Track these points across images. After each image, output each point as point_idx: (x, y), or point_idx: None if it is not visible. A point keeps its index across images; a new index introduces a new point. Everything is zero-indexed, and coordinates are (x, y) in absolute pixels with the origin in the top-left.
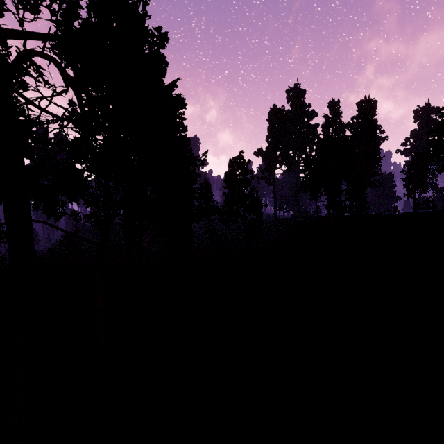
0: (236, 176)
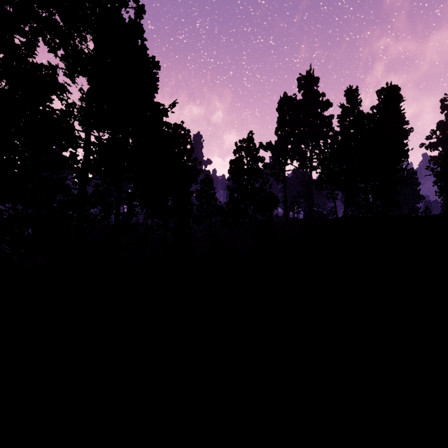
0: (244, 165)
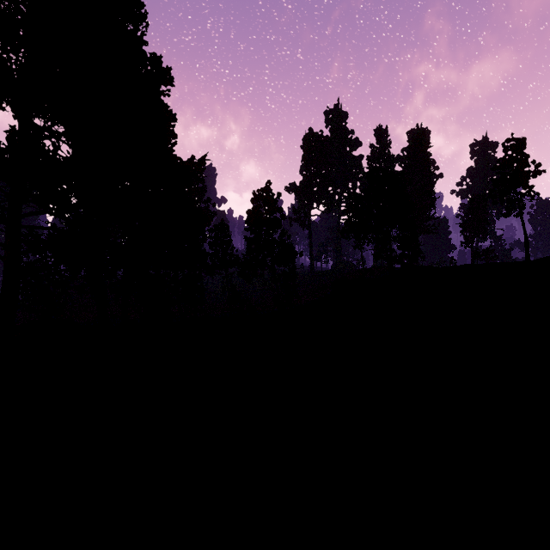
0: (262, 215)
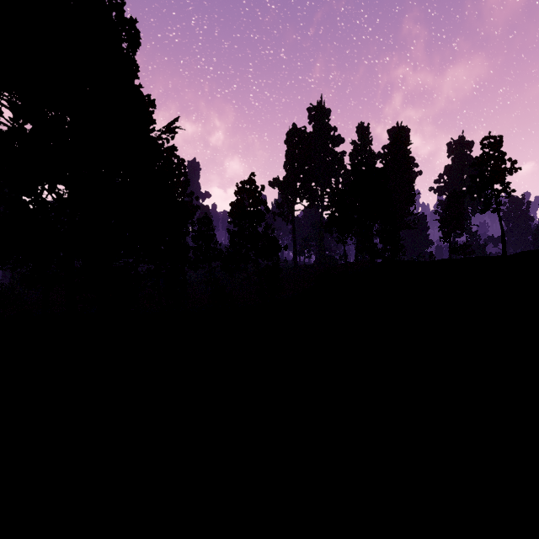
0: (246, 207)
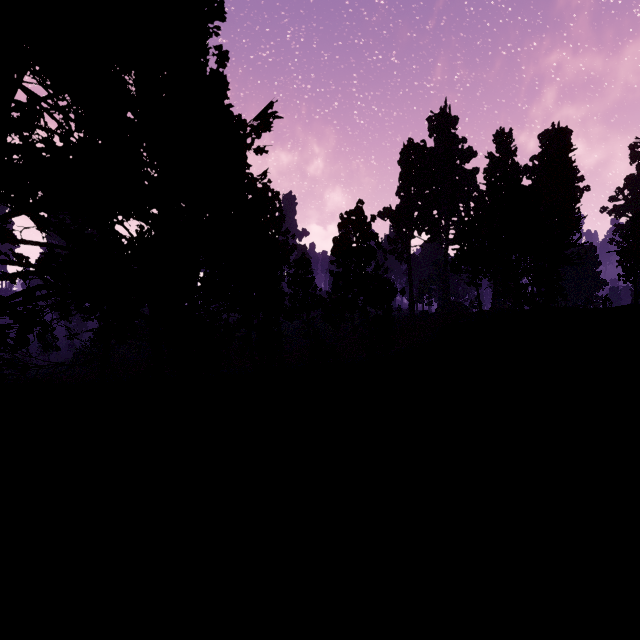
0: (352, 243)
